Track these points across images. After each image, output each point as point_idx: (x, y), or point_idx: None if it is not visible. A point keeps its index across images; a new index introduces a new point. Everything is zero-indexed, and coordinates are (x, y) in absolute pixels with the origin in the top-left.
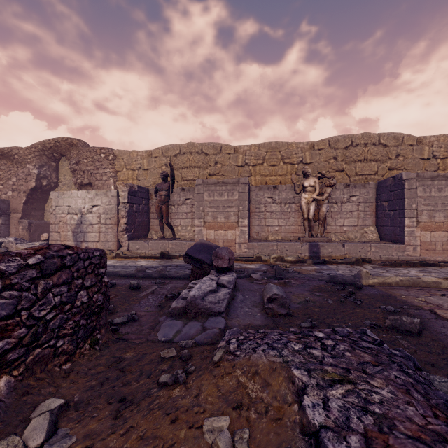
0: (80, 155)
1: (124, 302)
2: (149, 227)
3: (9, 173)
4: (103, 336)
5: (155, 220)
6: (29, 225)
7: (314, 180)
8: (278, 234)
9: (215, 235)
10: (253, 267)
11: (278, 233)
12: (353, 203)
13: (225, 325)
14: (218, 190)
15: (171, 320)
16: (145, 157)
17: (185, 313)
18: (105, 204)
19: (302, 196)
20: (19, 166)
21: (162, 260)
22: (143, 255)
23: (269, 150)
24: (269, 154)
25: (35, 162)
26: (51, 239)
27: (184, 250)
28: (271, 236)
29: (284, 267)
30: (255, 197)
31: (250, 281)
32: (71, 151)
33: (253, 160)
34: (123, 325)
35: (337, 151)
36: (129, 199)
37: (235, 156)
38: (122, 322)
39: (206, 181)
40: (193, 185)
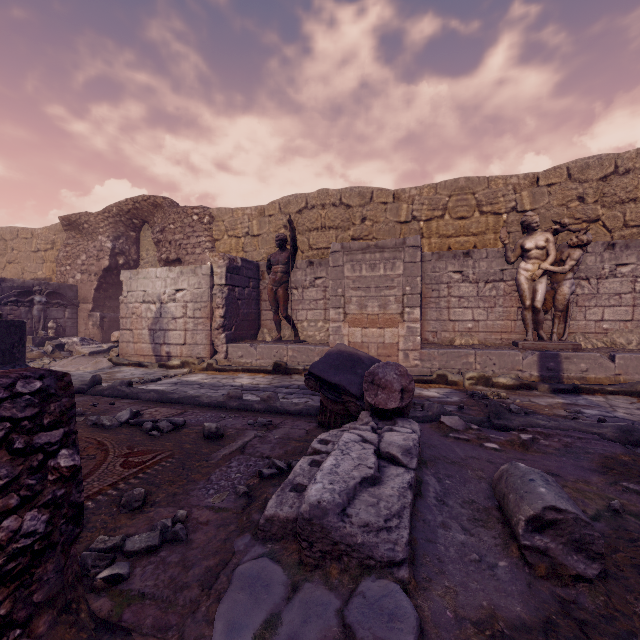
0: (165, 219)
1: (180, 472)
2: (259, 323)
3: (78, 249)
4: (44, 637)
5: (269, 311)
6: (100, 320)
7: (545, 238)
8: (473, 336)
9: (364, 336)
10: (434, 394)
11: (473, 333)
12: (622, 278)
13: (416, 636)
14: (368, 259)
15: (260, 561)
16: (254, 216)
17: (296, 538)
18: (193, 288)
19: (519, 267)
20: (89, 238)
21: (275, 375)
22: (247, 367)
23: (455, 192)
24: (454, 199)
25: (109, 233)
26: (121, 339)
27: (311, 361)
28: (459, 338)
29: (495, 398)
30: (430, 272)
31: (440, 431)
32: (154, 215)
33: (426, 211)
34: (146, 556)
35: (584, 186)
36: (228, 280)
37: (395, 206)
38: (143, 548)
39: (348, 246)
40: (327, 256)
